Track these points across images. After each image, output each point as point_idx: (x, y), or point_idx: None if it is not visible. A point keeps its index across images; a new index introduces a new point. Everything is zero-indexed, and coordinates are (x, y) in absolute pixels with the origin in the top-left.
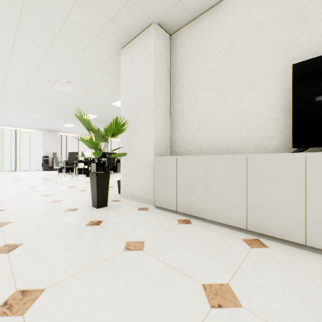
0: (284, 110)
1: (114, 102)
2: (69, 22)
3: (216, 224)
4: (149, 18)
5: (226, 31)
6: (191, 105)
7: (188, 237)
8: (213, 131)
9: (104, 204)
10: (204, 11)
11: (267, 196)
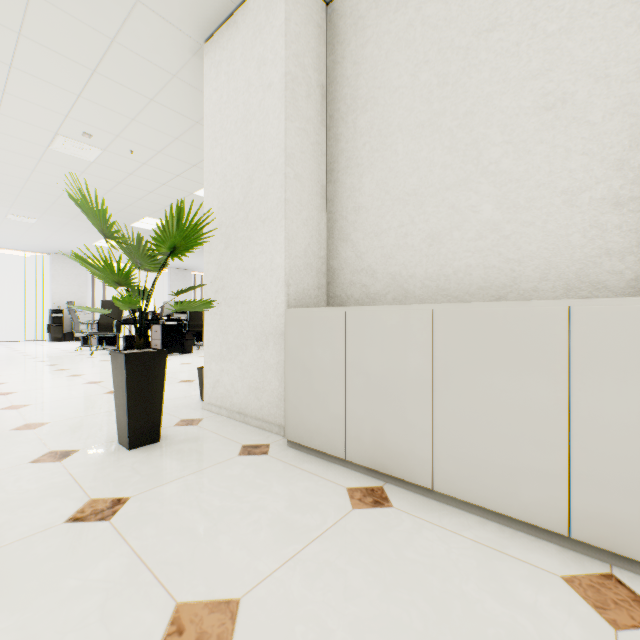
0: None
1: (201, 188)
2: None
3: (464, 508)
4: None
5: None
6: (382, 176)
7: (389, 571)
8: (441, 242)
9: (151, 435)
10: None
11: None
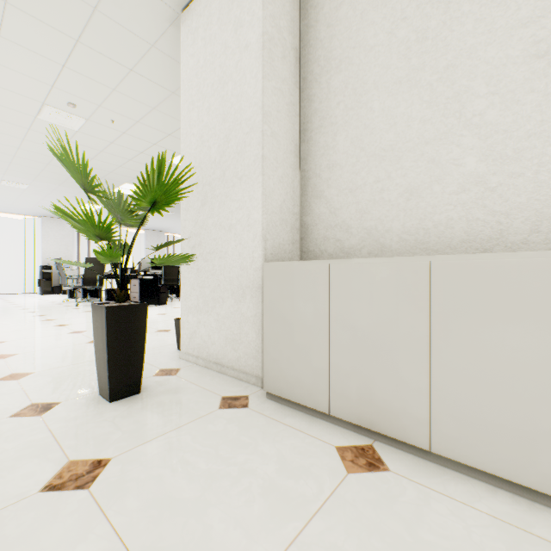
0: None
1: (175, 156)
2: None
3: (466, 472)
4: None
5: None
6: (357, 134)
7: None
8: (420, 196)
9: (132, 387)
10: None
11: None
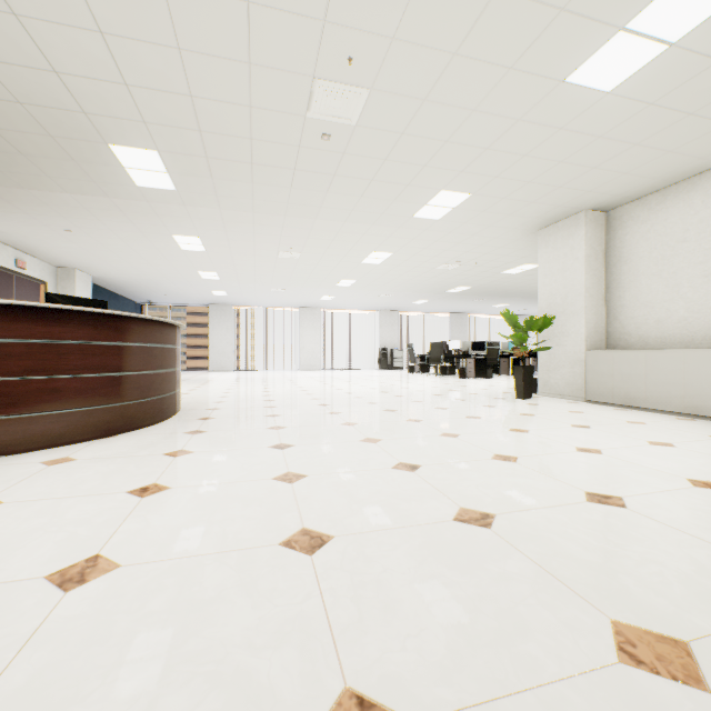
0: None
1: (506, 270)
2: (491, 227)
3: (655, 412)
4: (579, 209)
5: (677, 218)
6: (634, 293)
7: (622, 414)
8: (661, 323)
9: (529, 396)
10: (650, 193)
11: (701, 384)
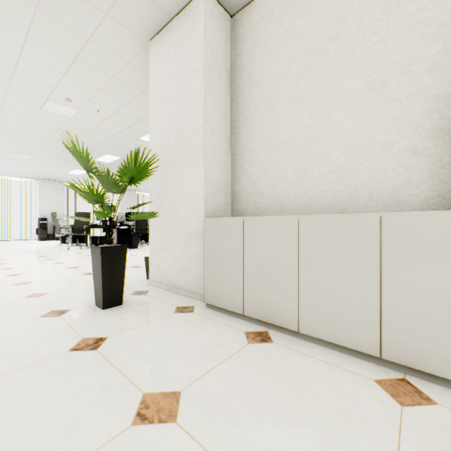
0: (439, 134)
1: (144, 135)
2: None
3: (317, 343)
4: None
5: (329, 0)
6: (267, 131)
7: (270, 377)
8: (305, 175)
9: (117, 300)
10: None
11: (424, 295)
